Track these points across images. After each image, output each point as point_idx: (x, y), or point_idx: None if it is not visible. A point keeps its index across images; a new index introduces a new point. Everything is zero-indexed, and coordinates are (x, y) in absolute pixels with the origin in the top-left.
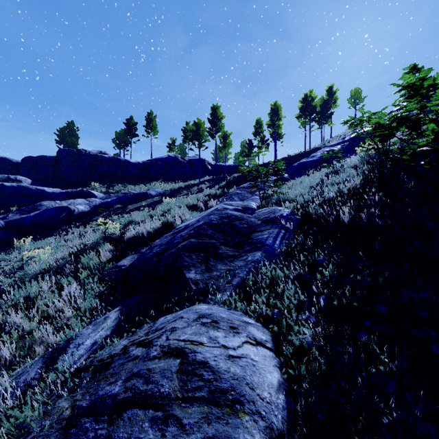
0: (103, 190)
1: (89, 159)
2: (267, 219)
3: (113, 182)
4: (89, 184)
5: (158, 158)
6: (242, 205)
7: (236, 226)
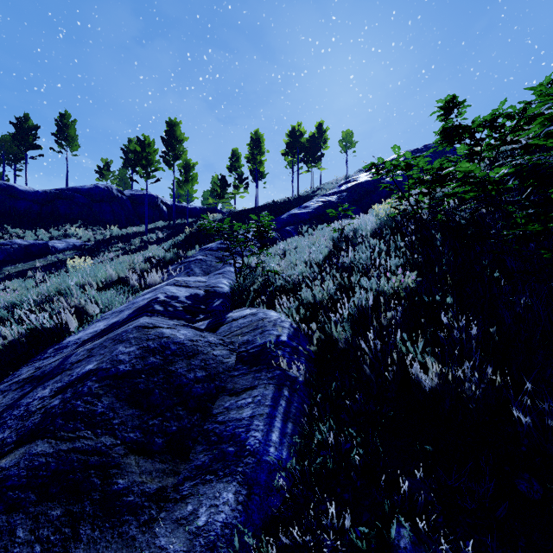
0: None
1: None
2: (249, 351)
3: None
4: None
5: (76, 188)
6: (206, 285)
7: (177, 378)
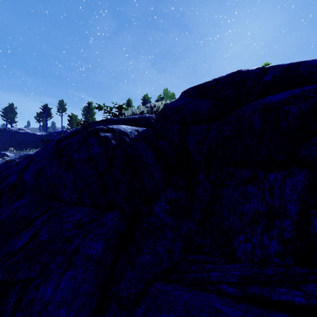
0: (15, 151)
1: (11, 133)
2: None
3: (24, 146)
4: (9, 148)
5: (55, 131)
6: None
7: None
